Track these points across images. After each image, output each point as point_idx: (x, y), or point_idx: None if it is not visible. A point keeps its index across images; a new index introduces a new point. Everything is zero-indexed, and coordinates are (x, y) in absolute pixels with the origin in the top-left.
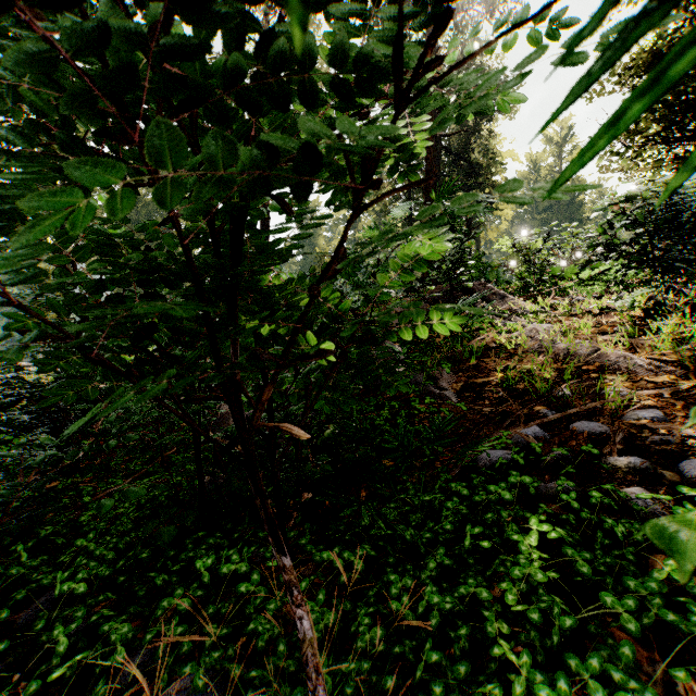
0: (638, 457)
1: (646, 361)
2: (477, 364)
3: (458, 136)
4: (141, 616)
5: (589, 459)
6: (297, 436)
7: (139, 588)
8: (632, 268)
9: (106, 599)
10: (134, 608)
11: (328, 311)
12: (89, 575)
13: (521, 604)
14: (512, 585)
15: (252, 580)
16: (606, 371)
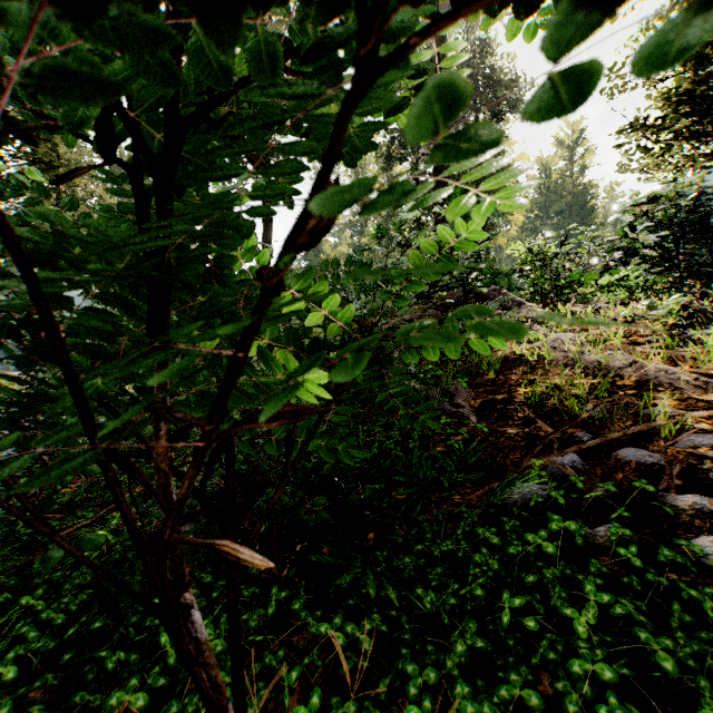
0: (703, 495)
1: (691, 376)
2: (497, 378)
3: None
4: (90, 705)
5: (642, 496)
6: (249, 562)
7: (89, 668)
8: (655, 273)
9: (46, 683)
10: (81, 695)
11: (325, 319)
12: (28, 650)
13: (584, 712)
14: (571, 687)
15: (228, 666)
16: (644, 387)
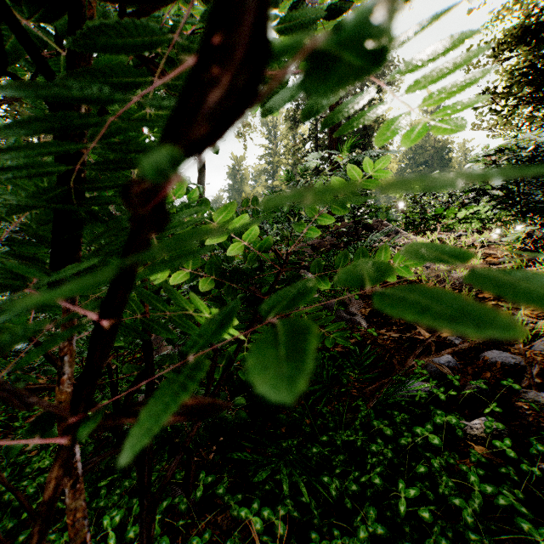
0: None
1: None
2: None
3: None
4: None
5: (507, 392)
6: None
7: None
8: (501, 208)
9: None
10: None
11: (245, 247)
12: None
13: None
14: None
15: None
16: (501, 299)
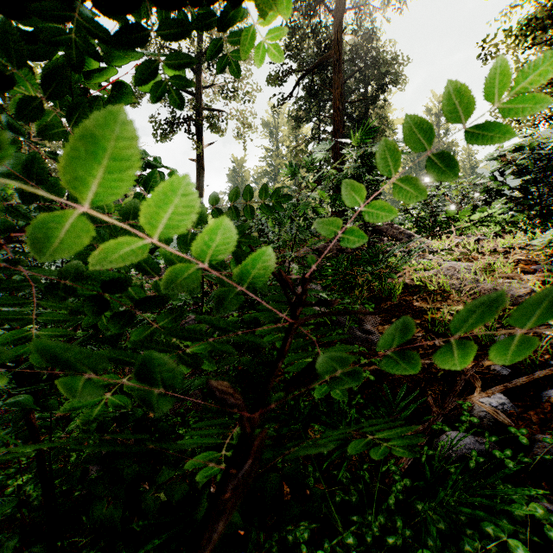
0: None
1: None
2: (399, 303)
3: (359, 104)
4: None
5: None
6: None
7: None
8: (519, 210)
9: None
10: None
11: (217, 263)
12: None
13: None
14: None
15: None
16: None
